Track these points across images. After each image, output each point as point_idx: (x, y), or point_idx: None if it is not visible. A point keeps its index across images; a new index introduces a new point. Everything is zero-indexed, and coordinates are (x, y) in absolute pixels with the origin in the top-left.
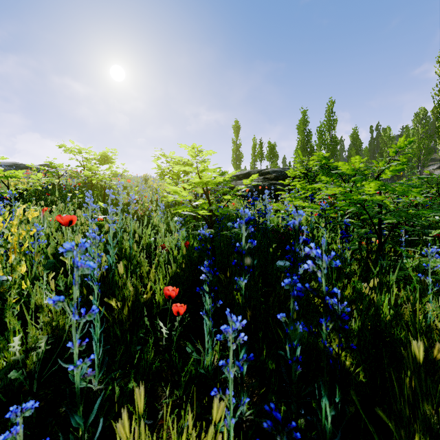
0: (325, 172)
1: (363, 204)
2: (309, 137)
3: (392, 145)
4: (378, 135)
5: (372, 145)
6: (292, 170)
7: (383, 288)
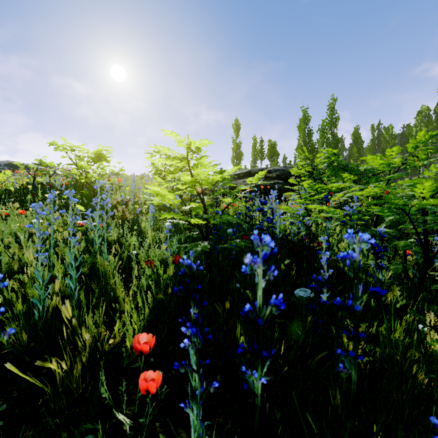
0: (334, 171)
1: (405, 210)
2: (310, 136)
3: (411, 140)
4: (379, 134)
5: (373, 144)
6: (296, 168)
7: (436, 323)
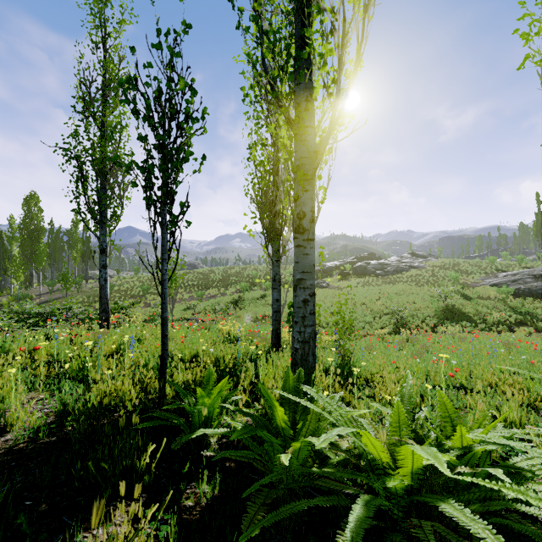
0: None
1: None
2: None
3: None
4: None
5: None
6: None
7: None
